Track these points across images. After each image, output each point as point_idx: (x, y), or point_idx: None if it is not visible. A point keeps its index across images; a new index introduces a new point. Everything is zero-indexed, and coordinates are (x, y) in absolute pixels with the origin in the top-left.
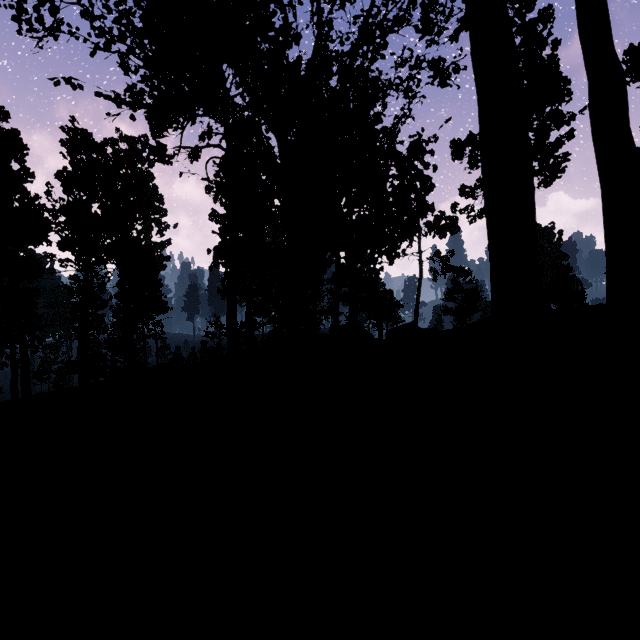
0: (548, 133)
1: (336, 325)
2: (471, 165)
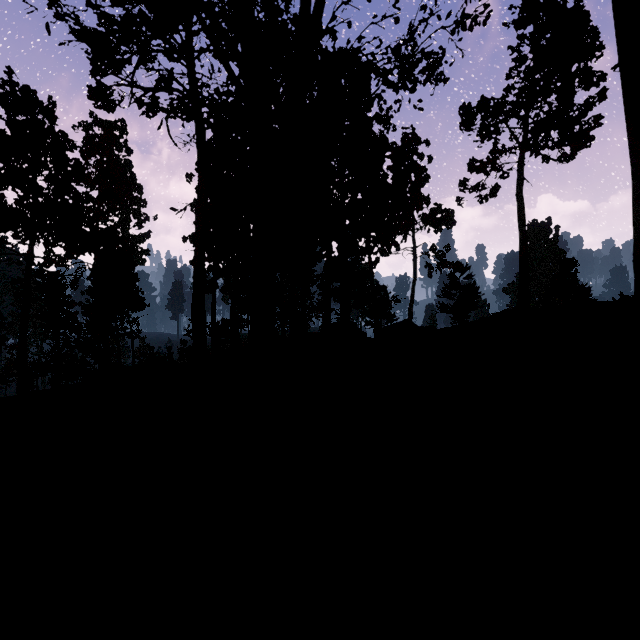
0: (572, 98)
1: (327, 321)
2: (482, 136)
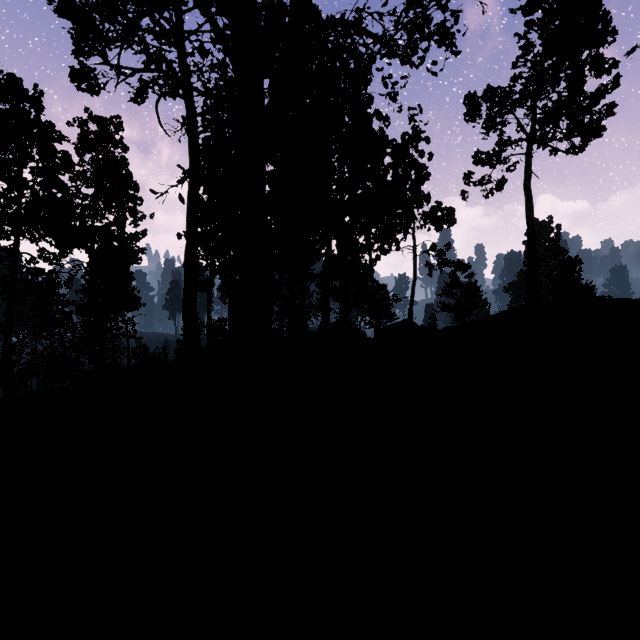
0: (582, 87)
1: (326, 320)
2: (488, 127)
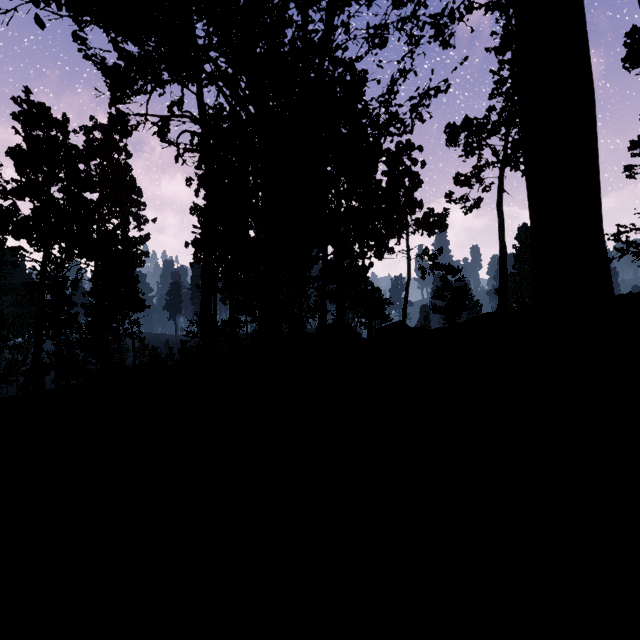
0: None
1: (323, 322)
2: (467, 152)
